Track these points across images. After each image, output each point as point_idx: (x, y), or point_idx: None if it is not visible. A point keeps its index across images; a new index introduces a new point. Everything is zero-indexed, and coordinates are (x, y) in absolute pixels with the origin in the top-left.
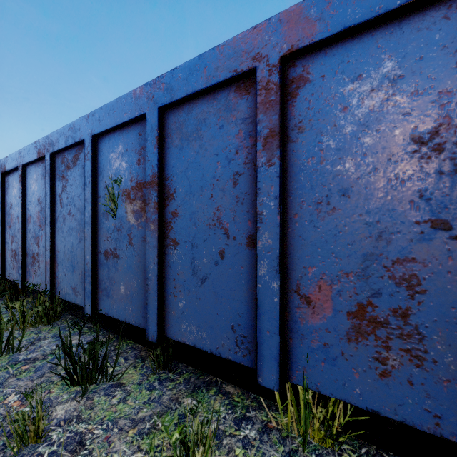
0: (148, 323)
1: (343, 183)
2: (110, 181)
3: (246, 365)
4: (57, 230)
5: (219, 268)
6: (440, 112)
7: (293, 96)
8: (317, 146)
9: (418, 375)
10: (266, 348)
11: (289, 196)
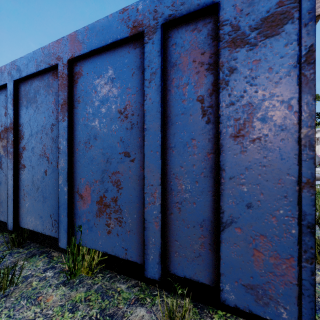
0: (8, 218)
1: (95, 132)
2: None
3: (57, 237)
4: None
5: (45, 181)
6: (127, 98)
7: (76, 82)
8: (85, 111)
9: (120, 230)
10: (62, 225)
11: (74, 138)
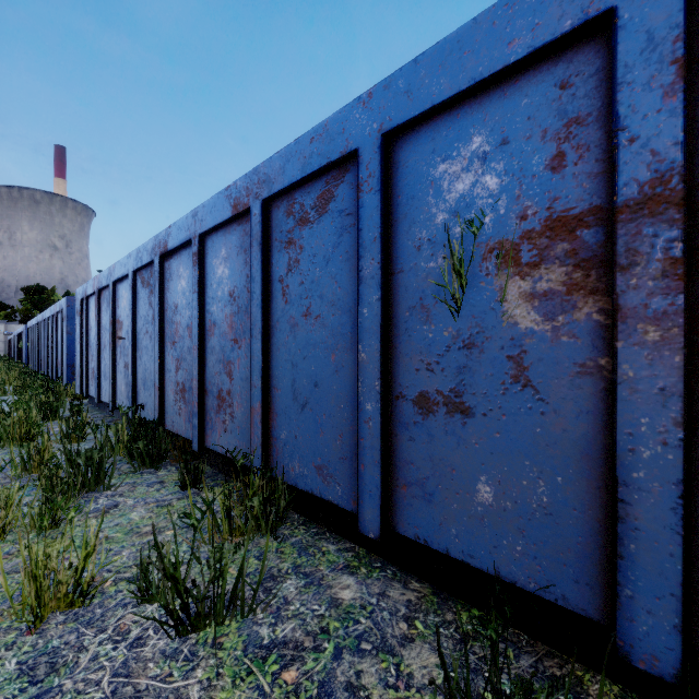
0: (626, 612)
1: None
2: (436, 229)
3: None
4: (275, 349)
5: None
6: None
7: None
8: None
9: None
10: None
11: None
